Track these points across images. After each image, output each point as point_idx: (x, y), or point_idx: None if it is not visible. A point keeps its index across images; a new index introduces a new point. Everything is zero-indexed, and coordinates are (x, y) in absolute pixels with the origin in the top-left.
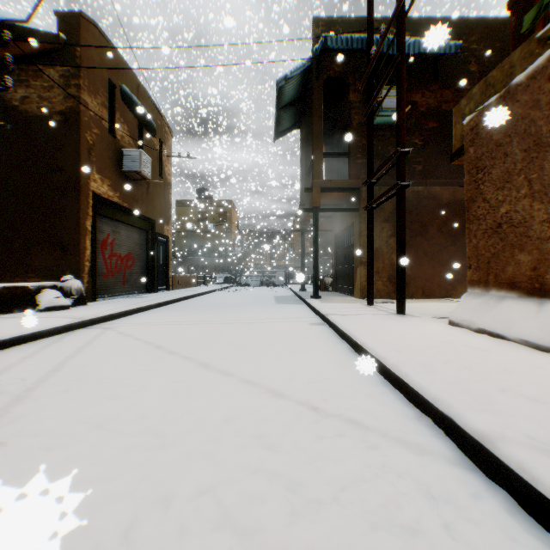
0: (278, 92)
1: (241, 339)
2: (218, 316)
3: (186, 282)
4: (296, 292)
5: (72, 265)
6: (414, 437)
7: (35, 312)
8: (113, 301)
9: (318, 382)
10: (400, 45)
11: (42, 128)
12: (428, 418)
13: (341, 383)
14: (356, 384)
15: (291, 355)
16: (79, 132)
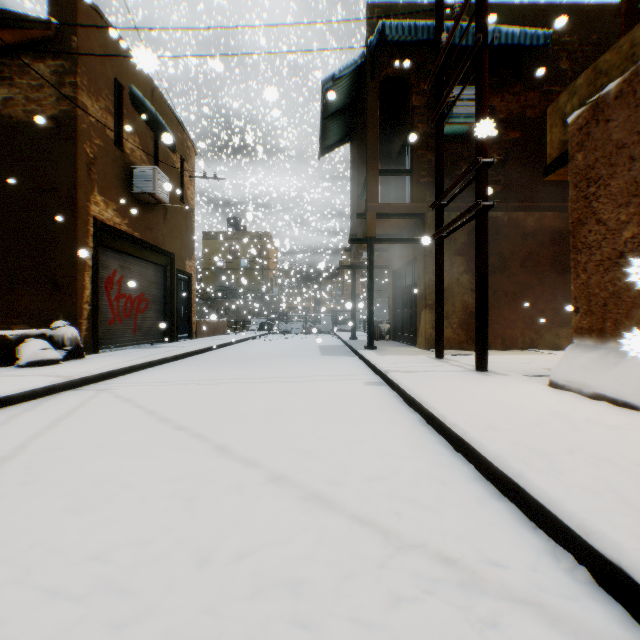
0: (324, 96)
1: (276, 406)
2: (248, 373)
3: (213, 329)
4: (346, 341)
5: (67, 309)
6: (555, 598)
7: (14, 368)
8: (120, 352)
9: (383, 479)
10: (480, 26)
11: (30, 137)
12: (567, 553)
13: (418, 481)
14: (439, 482)
15: (343, 431)
16: (76, 143)
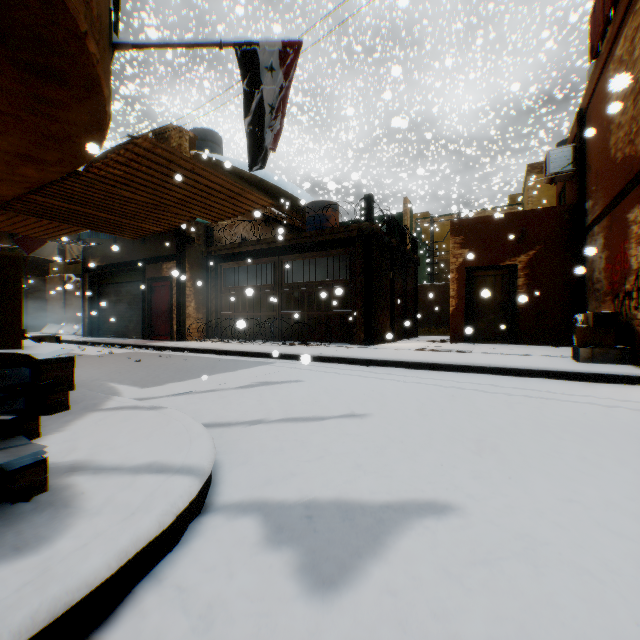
0: None
1: None
2: None
3: None
4: None
5: None
6: None
7: None
8: None
9: None
10: None
11: None
12: None
13: None
14: None
15: None
16: None
